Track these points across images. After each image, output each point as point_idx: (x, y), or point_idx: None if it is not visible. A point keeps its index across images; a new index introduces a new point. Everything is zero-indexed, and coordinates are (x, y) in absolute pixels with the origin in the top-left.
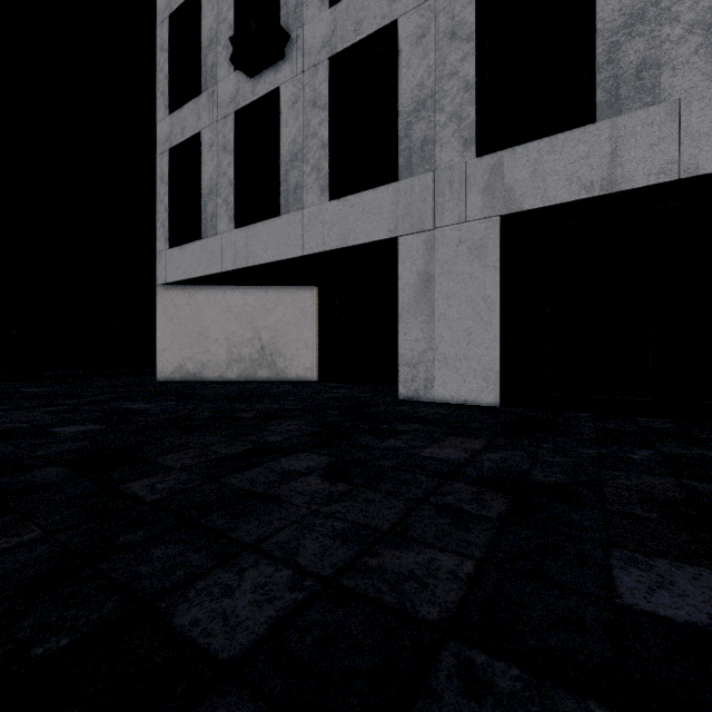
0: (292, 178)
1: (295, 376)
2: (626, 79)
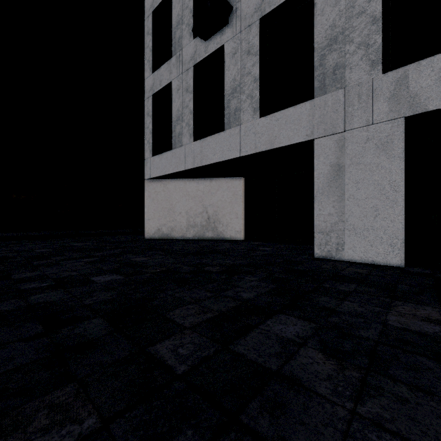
0: (232, 105)
1: (229, 236)
2: None
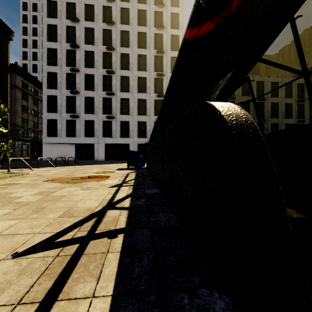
0: (78, 133)
1: (71, 159)
2: (114, 135)
